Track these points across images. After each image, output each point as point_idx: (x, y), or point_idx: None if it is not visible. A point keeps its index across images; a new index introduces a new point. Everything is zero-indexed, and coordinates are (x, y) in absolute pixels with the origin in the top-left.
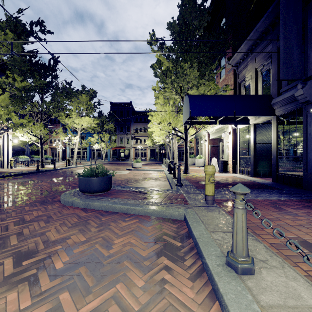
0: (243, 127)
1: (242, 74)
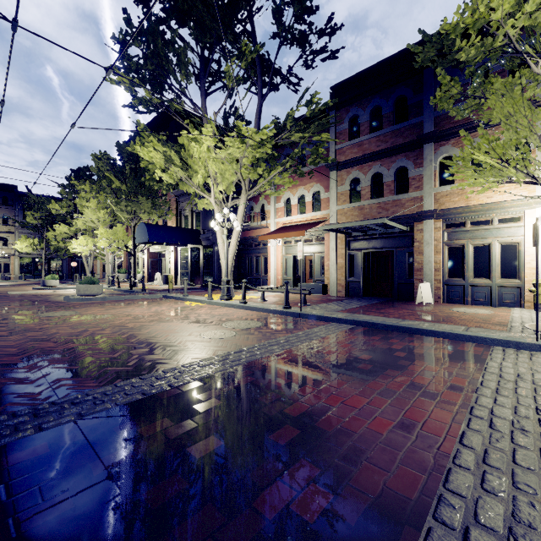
0: (184, 248)
1: (183, 205)
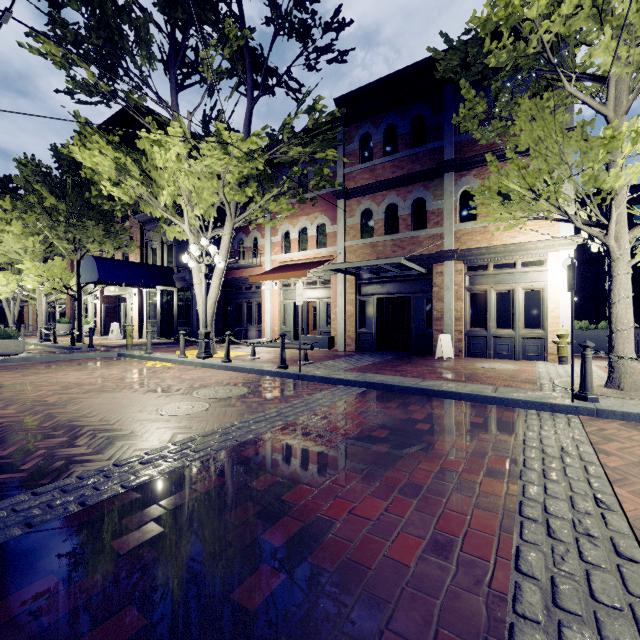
0: (151, 290)
1: (150, 234)
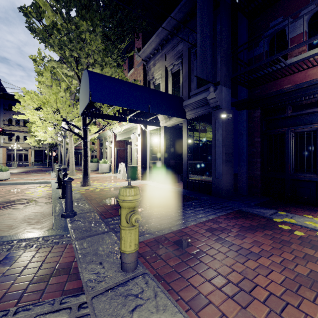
0: (153, 129)
1: (152, 71)
